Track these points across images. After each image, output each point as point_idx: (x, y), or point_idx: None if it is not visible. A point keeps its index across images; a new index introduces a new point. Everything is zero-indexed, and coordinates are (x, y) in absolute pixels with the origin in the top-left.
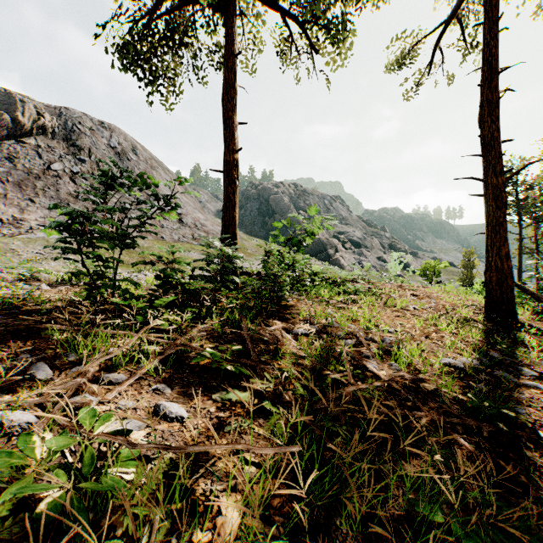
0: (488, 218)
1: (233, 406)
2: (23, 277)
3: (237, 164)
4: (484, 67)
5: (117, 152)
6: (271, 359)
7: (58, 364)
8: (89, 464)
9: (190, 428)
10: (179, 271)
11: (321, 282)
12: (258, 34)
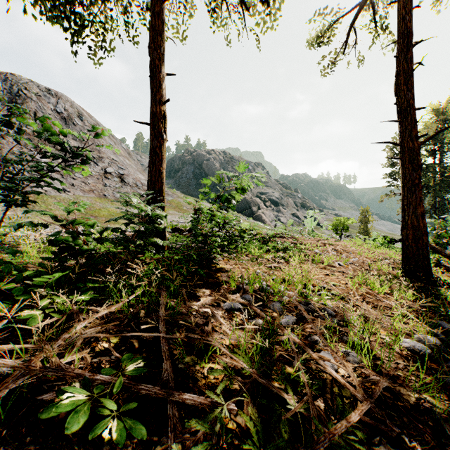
0: (404, 179)
1: None
2: None
3: (165, 116)
4: (401, 38)
5: (63, 117)
6: (193, 364)
7: None
8: None
9: None
10: (82, 233)
11: (249, 238)
12: None
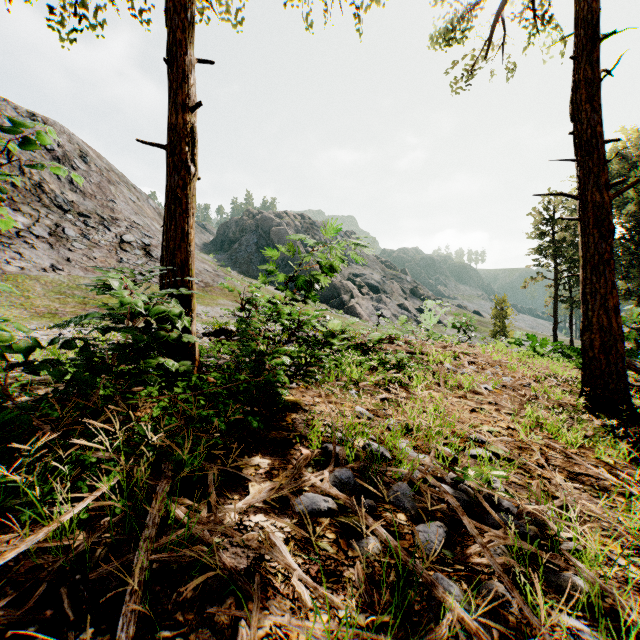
0: (586, 253)
1: None
2: None
3: (193, 133)
4: (581, 29)
5: (56, 156)
6: None
7: None
8: None
9: None
10: None
11: (341, 346)
12: None
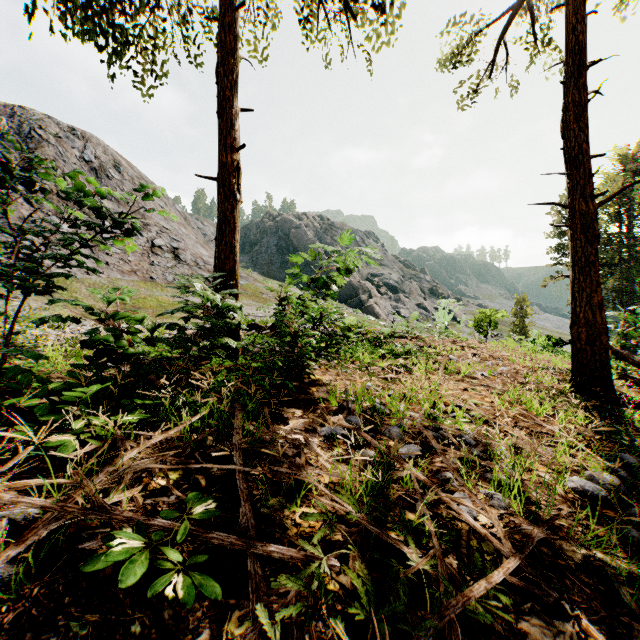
0: (575, 256)
1: None
2: None
3: (238, 168)
4: (570, 57)
5: (93, 167)
6: (281, 508)
7: None
8: None
9: None
10: (127, 331)
11: (357, 339)
12: None
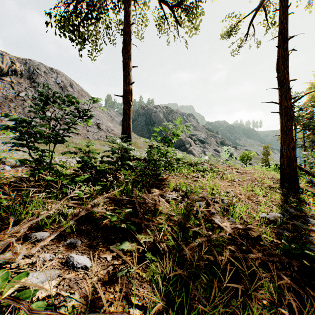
0: (282, 126)
1: (124, 255)
2: None
3: (131, 91)
4: (280, 36)
5: (61, 86)
6: (151, 216)
7: (0, 225)
8: None
9: (91, 276)
10: (93, 158)
11: (182, 164)
12: (144, 14)
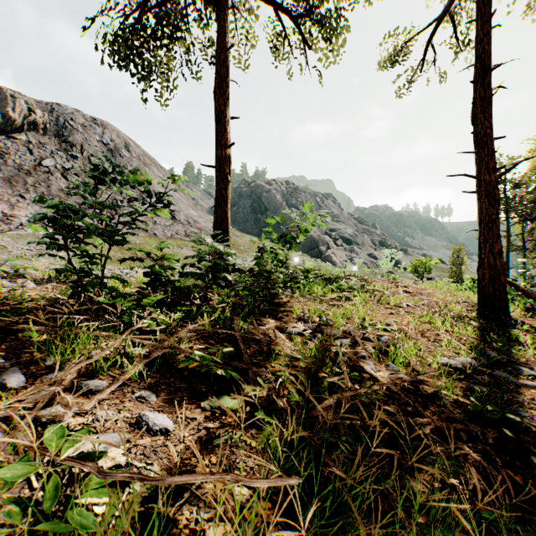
0: (481, 215)
1: (223, 415)
2: (8, 274)
3: (230, 159)
4: (477, 64)
5: (110, 148)
6: (264, 360)
7: (33, 369)
8: (51, 497)
9: (175, 442)
10: (169, 268)
11: (314, 278)
12: (250, 29)
